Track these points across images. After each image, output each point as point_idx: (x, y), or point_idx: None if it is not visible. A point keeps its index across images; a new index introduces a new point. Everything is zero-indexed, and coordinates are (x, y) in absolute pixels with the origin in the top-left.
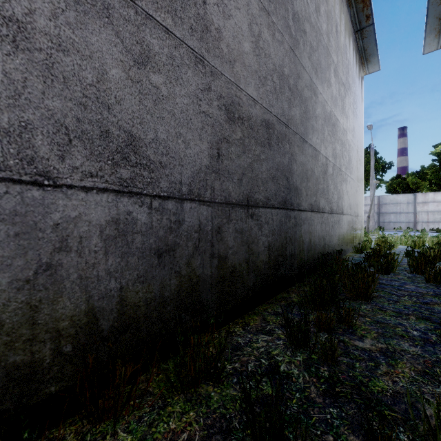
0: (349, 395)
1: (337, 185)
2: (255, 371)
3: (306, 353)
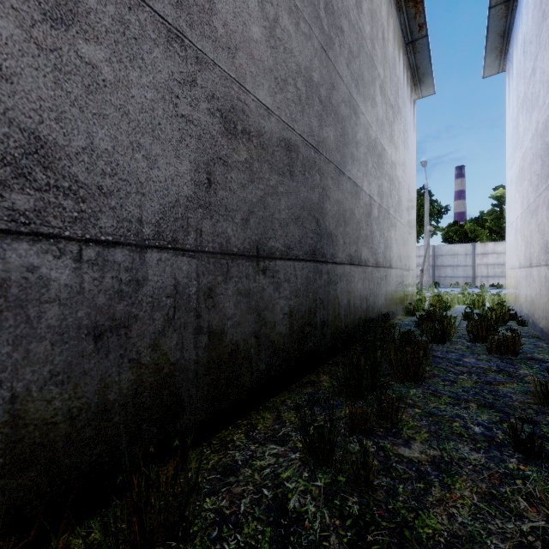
0: (385, 547)
1: (385, 231)
2: (251, 512)
3: (331, 472)
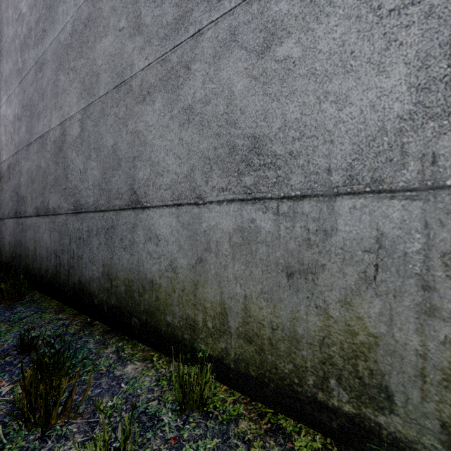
0: None
1: (104, 139)
2: None
3: None
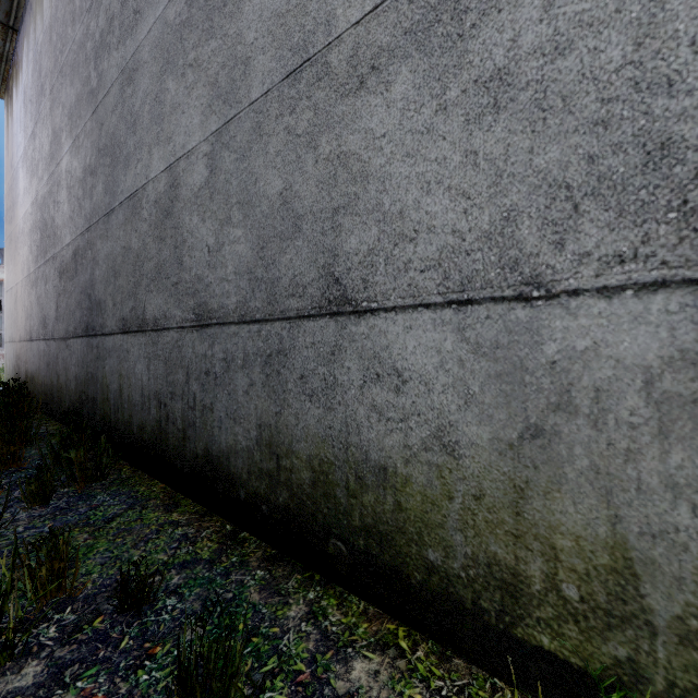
0: None
1: (261, 181)
2: None
3: None
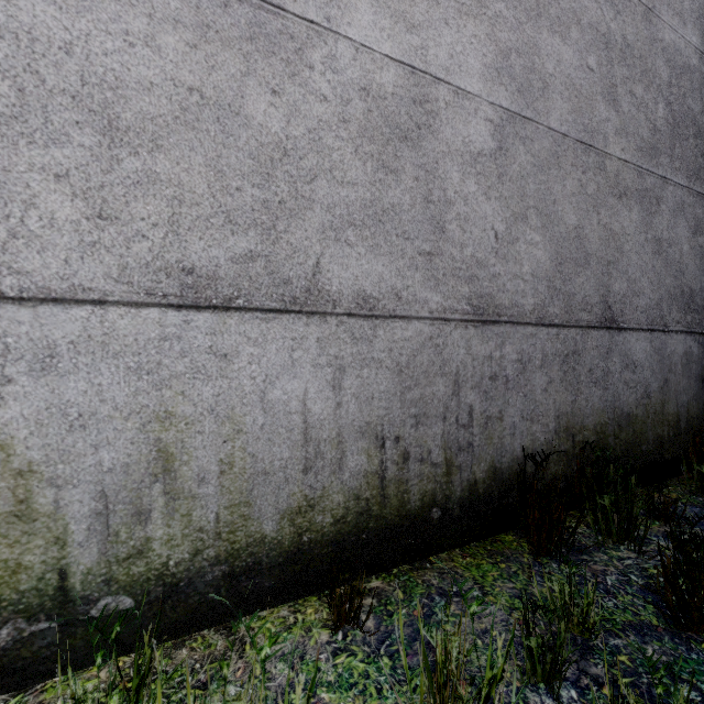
0: None
1: None
2: None
3: None
